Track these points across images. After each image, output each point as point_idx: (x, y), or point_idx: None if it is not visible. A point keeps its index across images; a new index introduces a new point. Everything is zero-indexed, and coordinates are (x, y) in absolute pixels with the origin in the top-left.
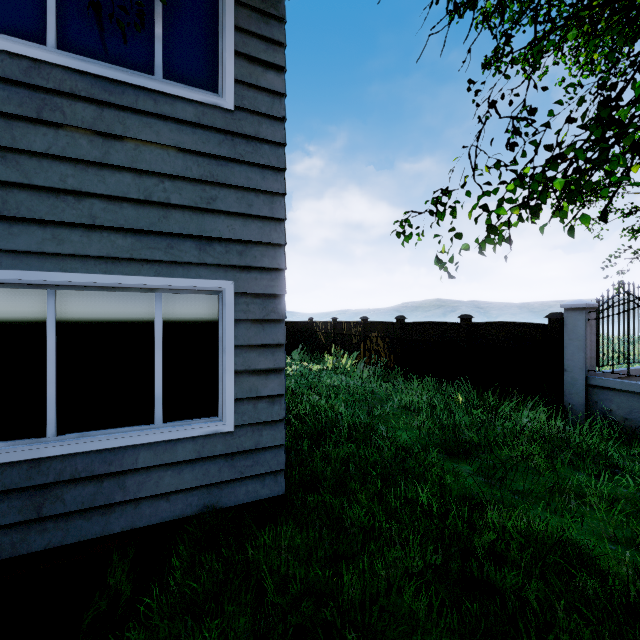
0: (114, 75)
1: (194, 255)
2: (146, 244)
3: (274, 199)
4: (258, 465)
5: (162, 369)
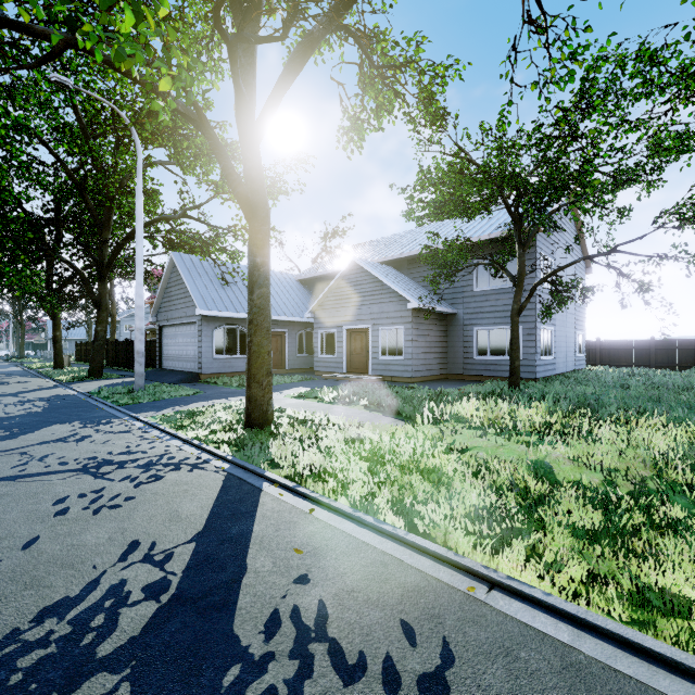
0: (498, 288)
1: None
2: (503, 320)
3: (533, 304)
4: (528, 369)
5: (507, 345)
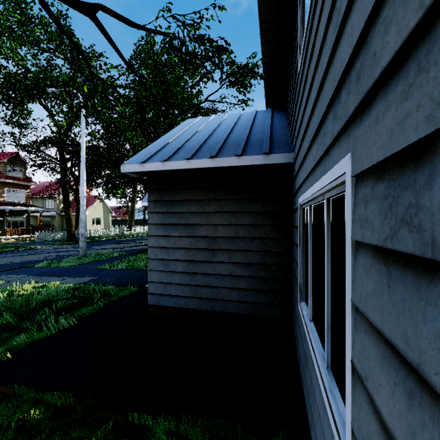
0: None
1: (330, 132)
2: (318, 143)
3: None
4: None
5: (330, 298)
